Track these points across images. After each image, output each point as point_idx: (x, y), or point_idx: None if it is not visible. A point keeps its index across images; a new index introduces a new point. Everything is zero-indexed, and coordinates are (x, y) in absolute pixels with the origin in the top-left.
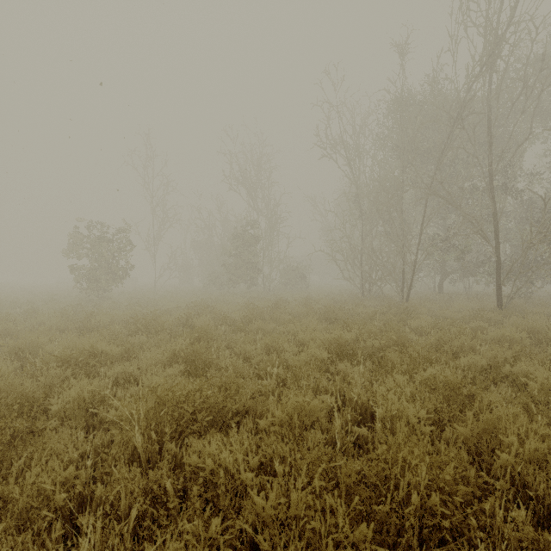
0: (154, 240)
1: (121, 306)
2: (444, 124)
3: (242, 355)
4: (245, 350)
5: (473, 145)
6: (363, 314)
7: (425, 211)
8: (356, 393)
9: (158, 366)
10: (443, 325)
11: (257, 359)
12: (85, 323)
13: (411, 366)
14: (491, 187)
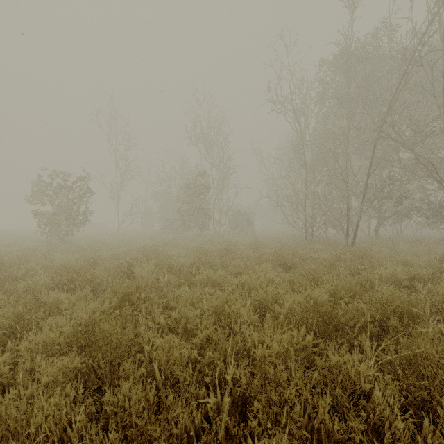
0: (117, 190)
1: (76, 250)
2: (403, 60)
3: (182, 323)
4: (187, 316)
5: (432, 84)
6: (317, 259)
7: (373, 156)
8: None
9: (45, 355)
10: (422, 275)
11: (202, 336)
12: (9, 272)
13: None
14: None
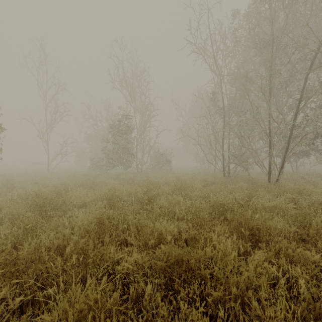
0: (47, 130)
1: None
2: None
3: None
4: None
5: None
6: (269, 209)
7: (304, 89)
8: None
9: None
10: None
11: None
12: None
13: None
14: None
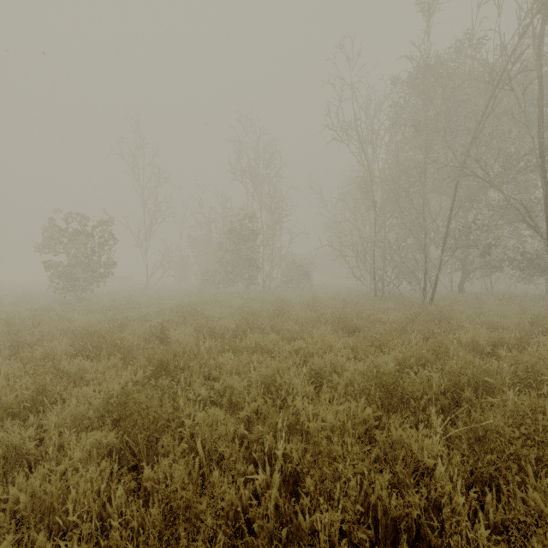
0: (146, 236)
1: (97, 309)
2: (489, 83)
3: (226, 395)
4: (232, 388)
5: (524, 111)
6: (386, 321)
7: (455, 197)
8: (472, 545)
9: (75, 429)
10: (508, 340)
11: (249, 409)
12: (22, 336)
13: (546, 448)
14: (541, 164)
